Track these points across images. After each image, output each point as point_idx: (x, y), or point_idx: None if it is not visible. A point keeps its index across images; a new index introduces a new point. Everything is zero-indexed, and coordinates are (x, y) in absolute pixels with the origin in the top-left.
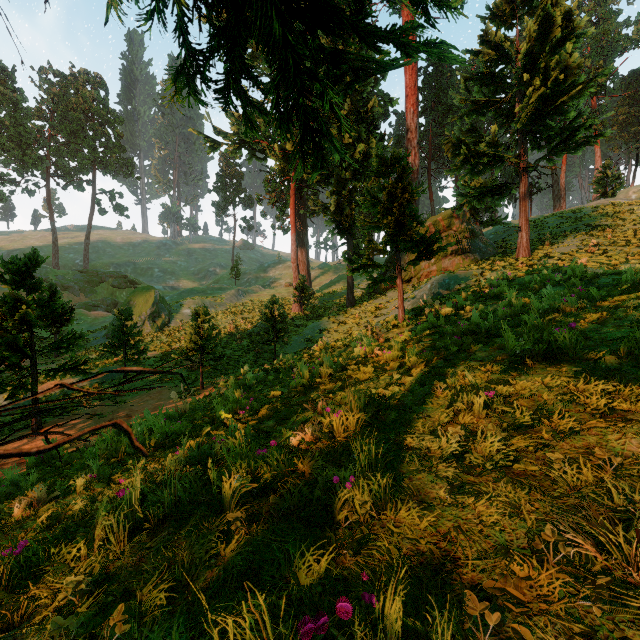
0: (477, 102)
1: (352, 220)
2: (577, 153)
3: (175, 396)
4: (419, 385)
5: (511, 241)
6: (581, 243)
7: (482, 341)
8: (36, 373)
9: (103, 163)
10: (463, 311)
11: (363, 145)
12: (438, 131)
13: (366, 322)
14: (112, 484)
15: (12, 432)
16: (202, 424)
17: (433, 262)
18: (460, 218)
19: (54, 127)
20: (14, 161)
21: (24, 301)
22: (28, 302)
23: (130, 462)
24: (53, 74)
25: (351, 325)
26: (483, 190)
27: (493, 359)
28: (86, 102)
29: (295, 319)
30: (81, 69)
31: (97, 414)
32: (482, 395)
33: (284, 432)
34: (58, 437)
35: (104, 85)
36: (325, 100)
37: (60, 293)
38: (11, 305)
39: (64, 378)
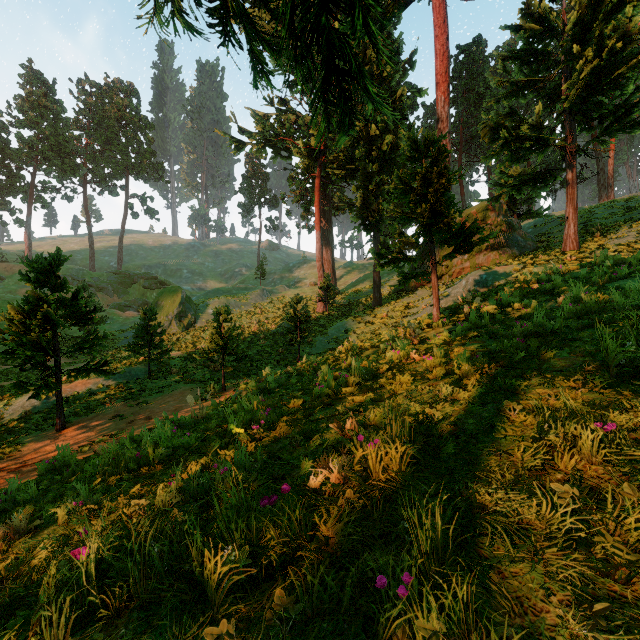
0: (517, 83)
1: (379, 215)
2: (635, 132)
3: (191, 400)
4: (479, 403)
5: (553, 234)
6: (639, 233)
7: (556, 345)
8: (60, 373)
9: (135, 168)
10: (510, 309)
11: (391, 136)
12: (470, 121)
13: (394, 322)
14: (94, 518)
15: (38, 431)
16: (212, 437)
17: (466, 258)
18: (496, 210)
19: (90, 135)
20: (55, 169)
21: (46, 300)
22: (51, 301)
23: (124, 485)
24: (90, 85)
25: (378, 325)
26: (523, 178)
27: (581, 370)
28: (119, 110)
29: (320, 319)
30: (115, 79)
31: (119, 415)
32: (593, 428)
33: (303, 462)
34: (79, 438)
35: (136, 93)
36: (357, 17)
37: (92, 294)
38: (34, 304)
39: (91, 377)
